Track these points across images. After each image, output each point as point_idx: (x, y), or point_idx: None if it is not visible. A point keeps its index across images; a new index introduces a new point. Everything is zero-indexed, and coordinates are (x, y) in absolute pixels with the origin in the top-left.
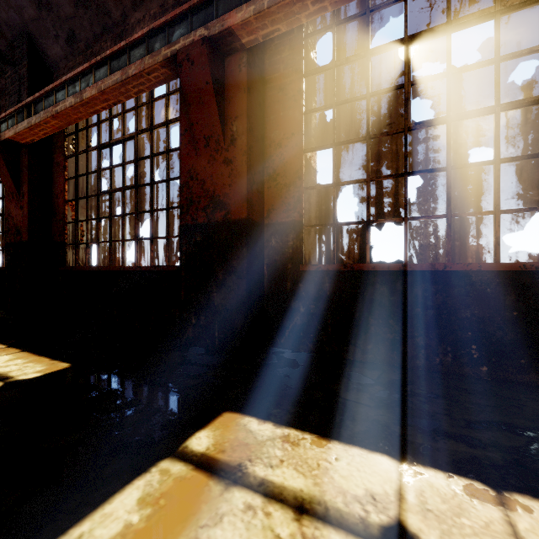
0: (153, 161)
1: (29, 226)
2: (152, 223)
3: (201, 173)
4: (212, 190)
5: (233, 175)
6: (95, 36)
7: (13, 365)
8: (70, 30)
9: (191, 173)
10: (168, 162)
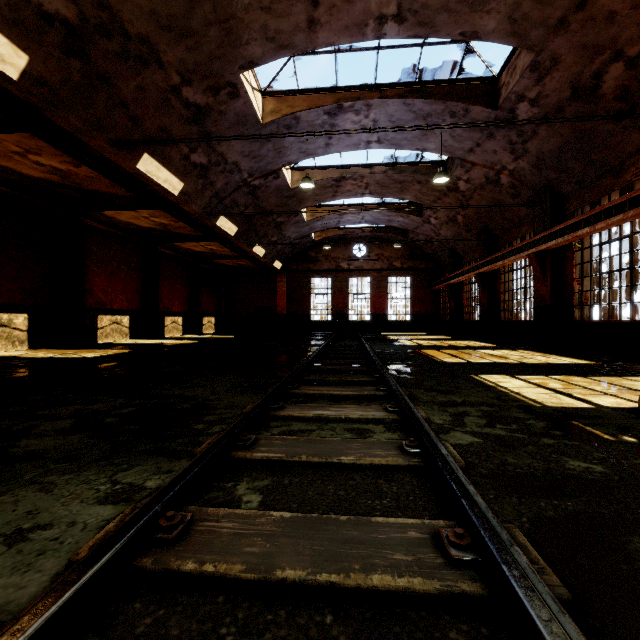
0: None
1: (550, 297)
2: None
3: None
4: None
5: None
6: (597, 177)
7: (572, 360)
8: (579, 178)
9: None
10: None
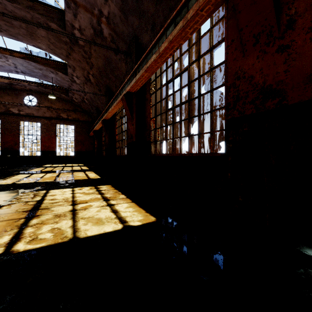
0: (200, 80)
1: (135, 134)
2: (199, 123)
3: (249, 70)
4: (262, 82)
5: (291, 59)
6: (165, 18)
7: (128, 212)
8: (152, 22)
9: (238, 74)
10: (212, 77)
